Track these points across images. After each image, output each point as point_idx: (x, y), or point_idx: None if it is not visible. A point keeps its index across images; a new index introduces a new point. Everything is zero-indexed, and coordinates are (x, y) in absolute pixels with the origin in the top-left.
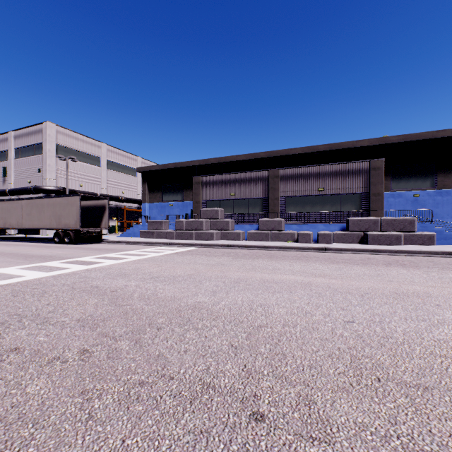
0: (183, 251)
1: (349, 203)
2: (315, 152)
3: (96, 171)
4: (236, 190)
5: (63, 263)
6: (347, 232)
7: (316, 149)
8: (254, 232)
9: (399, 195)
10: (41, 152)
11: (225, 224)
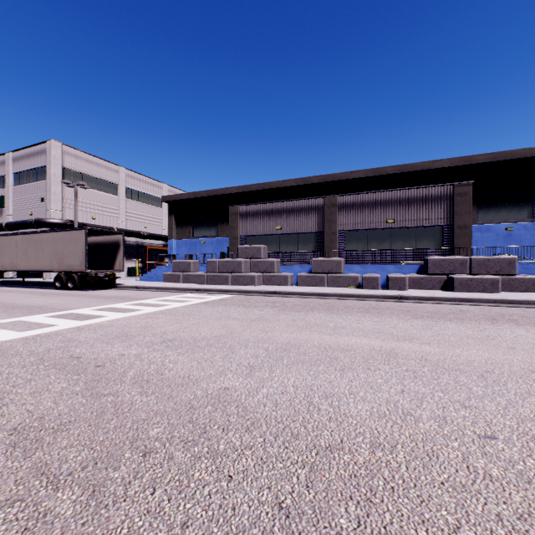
0: (215, 299)
1: (426, 239)
2: (381, 176)
3: (112, 200)
4: (282, 222)
5: (51, 318)
6: (425, 275)
7: (383, 172)
8: (306, 274)
9: (487, 229)
10: (44, 177)
11: (269, 265)
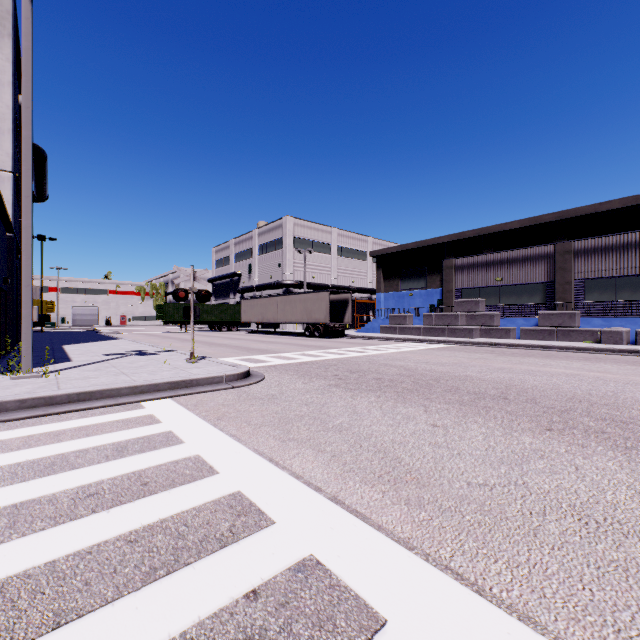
0: (438, 347)
1: None
2: None
3: (327, 260)
4: (503, 273)
5: (341, 351)
6: None
7: None
8: (530, 328)
9: None
10: (281, 247)
11: (487, 318)
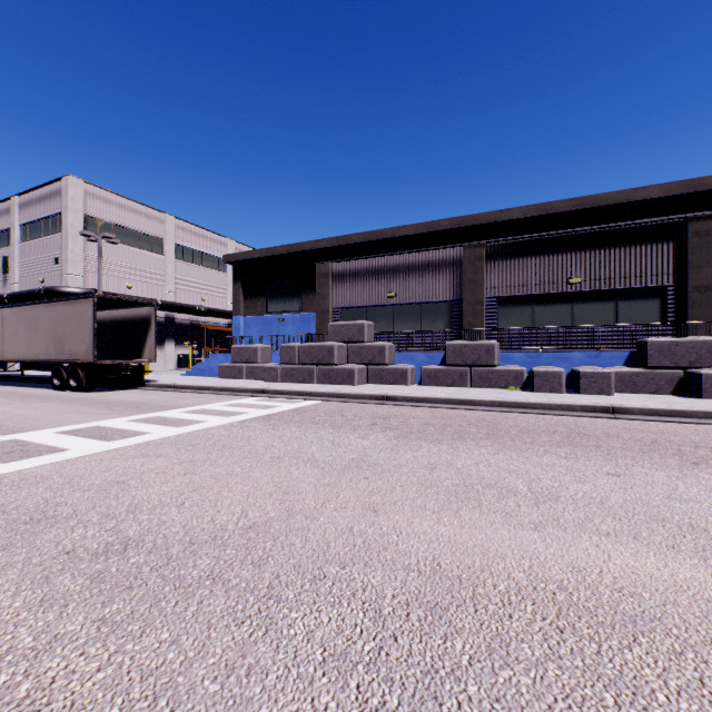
0: (286, 410)
1: (636, 309)
2: (548, 216)
3: (156, 262)
4: (398, 286)
5: None
6: (643, 368)
7: (552, 209)
8: (436, 367)
9: None
10: (60, 229)
11: (377, 352)
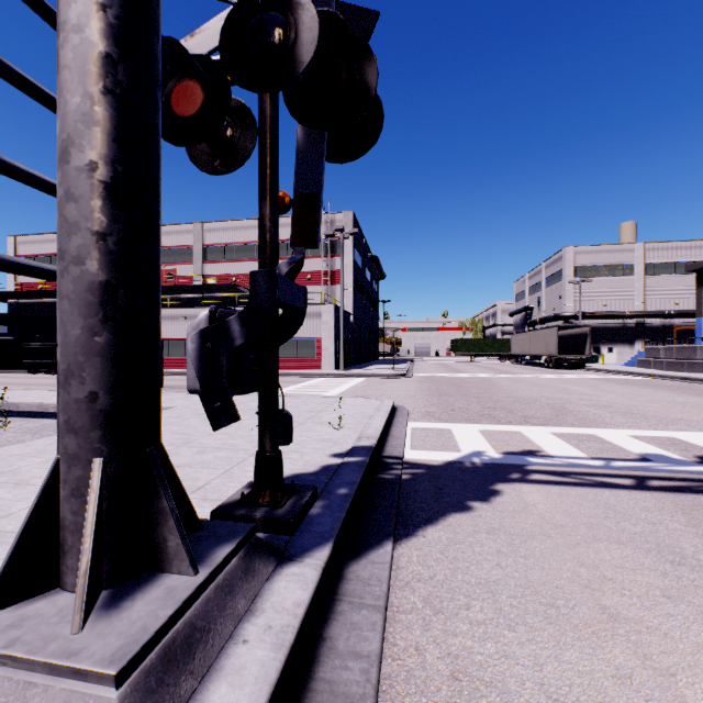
0: (612, 378)
1: None
2: None
3: (626, 283)
4: None
5: (506, 375)
6: None
7: None
8: None
9: None
10: (561, 278)
11: None
